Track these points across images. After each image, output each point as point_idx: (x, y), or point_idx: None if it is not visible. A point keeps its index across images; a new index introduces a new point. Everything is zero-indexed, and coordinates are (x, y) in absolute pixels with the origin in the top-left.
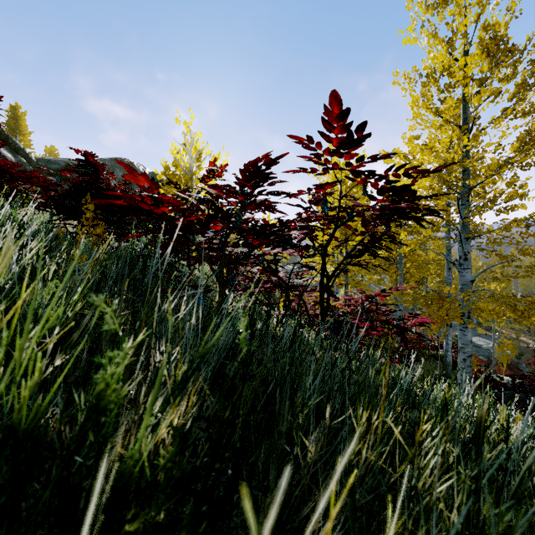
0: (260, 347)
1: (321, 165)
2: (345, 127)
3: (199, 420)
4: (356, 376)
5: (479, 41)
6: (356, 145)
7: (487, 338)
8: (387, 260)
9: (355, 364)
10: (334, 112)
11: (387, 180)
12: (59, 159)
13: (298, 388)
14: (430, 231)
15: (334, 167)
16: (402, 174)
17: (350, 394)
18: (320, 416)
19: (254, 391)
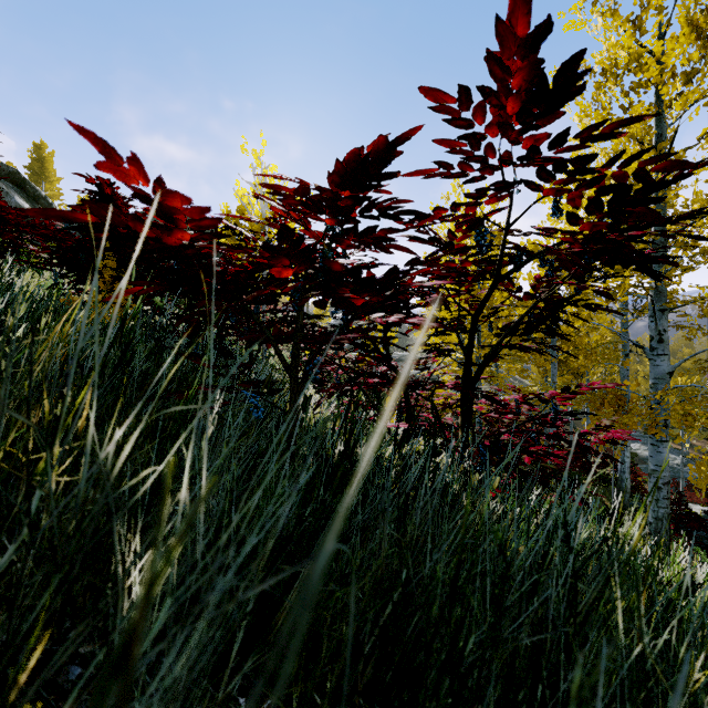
0: (364, 492)
1: (476, 161)
2: (537, 67)
3: (239, 671)
4: (580, 584)
5: (687, 14)
6: (559, 102)
7: (672, 452)
8: (568, 339)
9: (536, 525)
10: (518, 33)
11: (603, 187)
12: None
13: (467, 642)
14: (603, 302)
15: (502, 164)
16: (632, 173)
17: (618, 679)
18: (514, 696)
19: (357, 621)
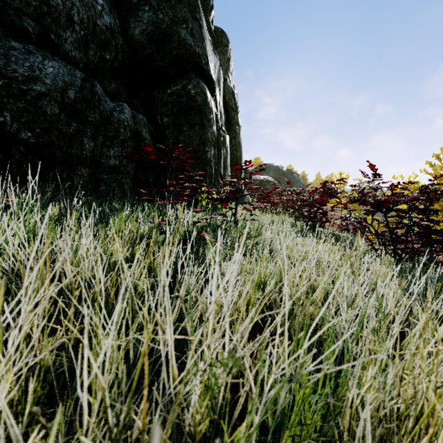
0: None
1: None
2: None
3: None
4: None
5: None
6: None
7: None
8: None
9: None
10: None
11: None
12: (257, 177)
13: None
14: None
15: None
16: None
17: None
18: None
19: None
